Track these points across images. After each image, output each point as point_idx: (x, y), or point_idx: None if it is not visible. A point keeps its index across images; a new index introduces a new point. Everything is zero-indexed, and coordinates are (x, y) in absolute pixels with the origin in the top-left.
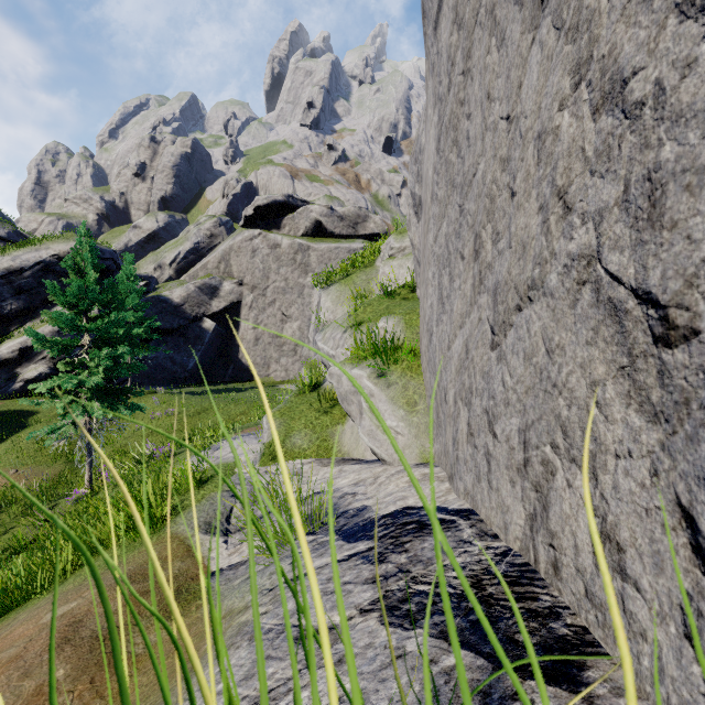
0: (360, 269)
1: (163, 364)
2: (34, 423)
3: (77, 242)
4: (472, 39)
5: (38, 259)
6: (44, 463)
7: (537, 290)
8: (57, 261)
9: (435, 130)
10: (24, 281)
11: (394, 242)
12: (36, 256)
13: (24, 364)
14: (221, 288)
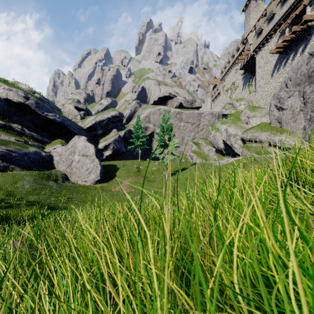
0: (237, 120)
1: (131, 153)
2: (120, 167)
3: (165, 113)
4: None
5: (107, 117)
6: (135, 176)
7: None
8: (112, 117)
9: (301, 101)
10: (103, 124)
11: (250, 113)
12: (107, 116)
13: (105, 150)
14: (148, 126)
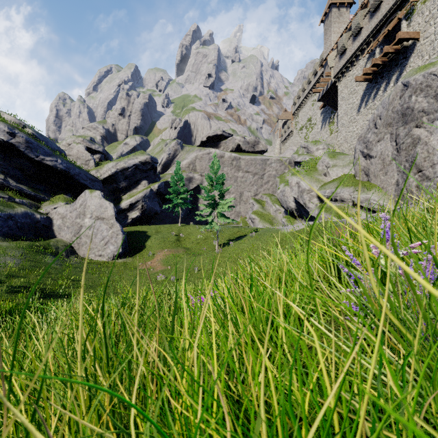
0: (312, 170)
1: (169, 215)
2: (151, 235)
3: (214, 160)
4: (415, 142)
5: (134, 163)
6: (173, 248)
7: (437, 176)
8: (140, 164)
9: (393, 146)
10: (128, 173)
11: (329, 161)
12: (133, 161)
13: (130, 211)
14: (193, 177)
